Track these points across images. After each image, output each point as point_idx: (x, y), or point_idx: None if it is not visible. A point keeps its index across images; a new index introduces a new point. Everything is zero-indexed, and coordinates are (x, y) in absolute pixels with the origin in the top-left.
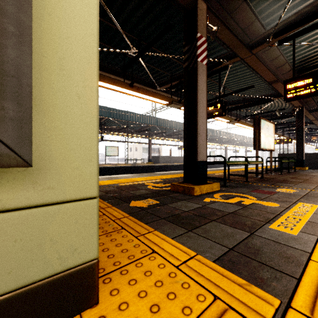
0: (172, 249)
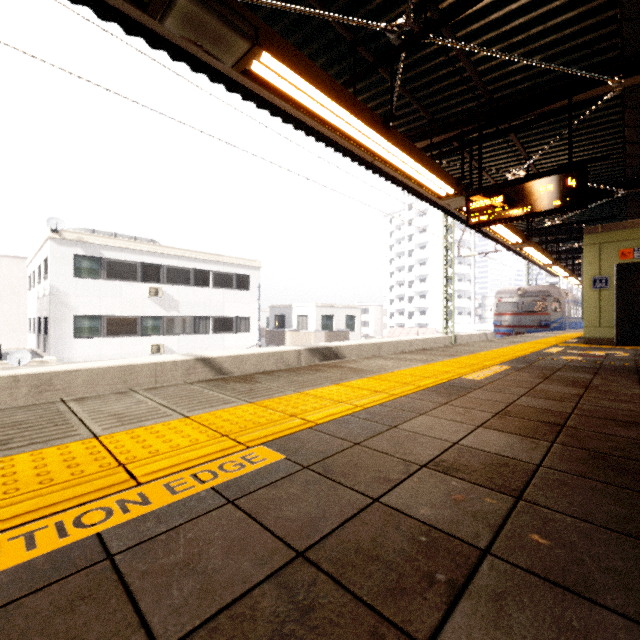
0: (585, 346)
